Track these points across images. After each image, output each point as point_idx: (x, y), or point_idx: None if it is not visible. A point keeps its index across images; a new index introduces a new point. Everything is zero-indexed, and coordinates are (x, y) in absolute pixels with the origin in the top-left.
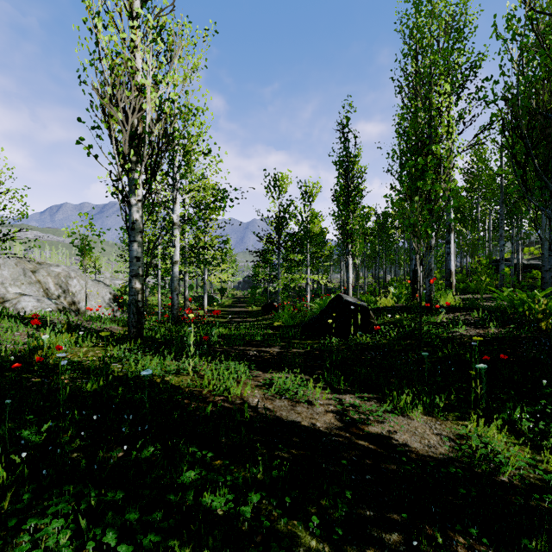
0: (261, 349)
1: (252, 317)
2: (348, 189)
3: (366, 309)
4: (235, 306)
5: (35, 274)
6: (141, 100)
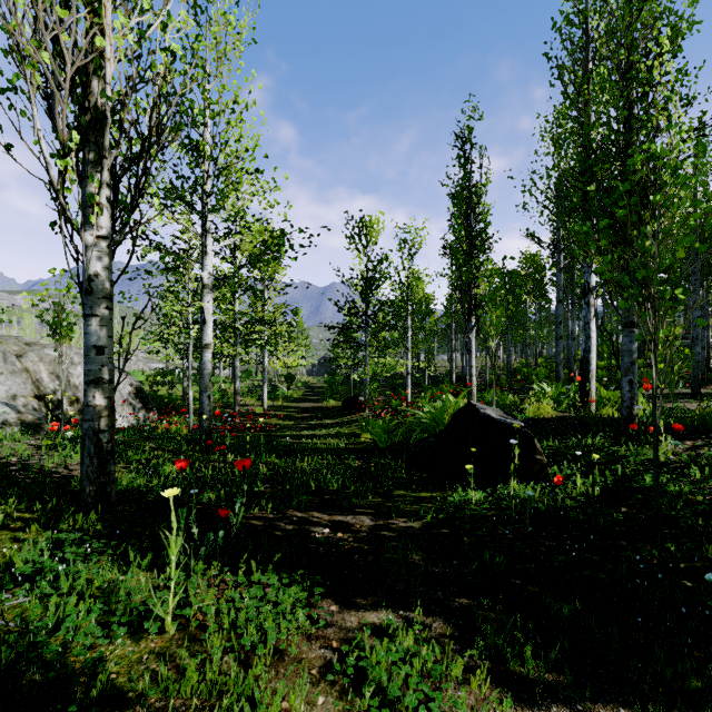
0: (338, 519)
1: (328, 418)
2: (470, 234)
3: (529, 436)
4: (307, 400)
5: (21, 360)
6: (93, 29)
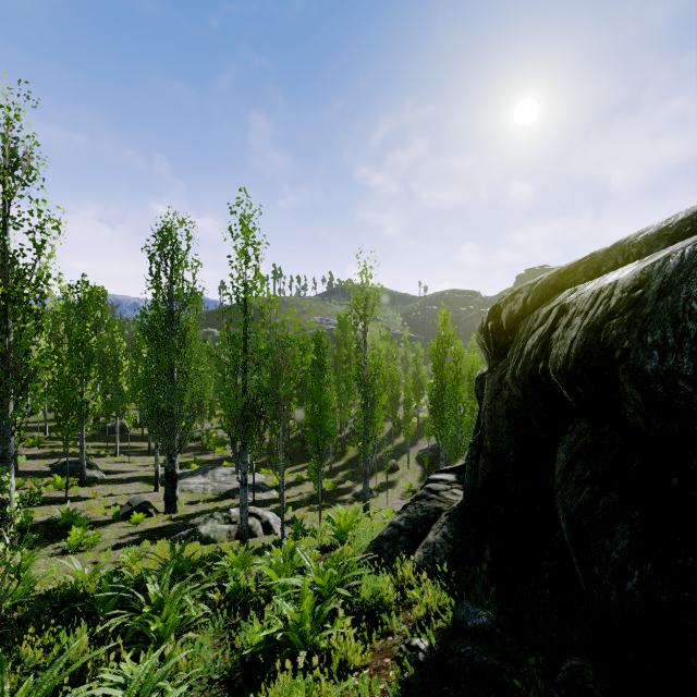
0: None
1: None
2: None
3: None
4: None
5: None
6: None
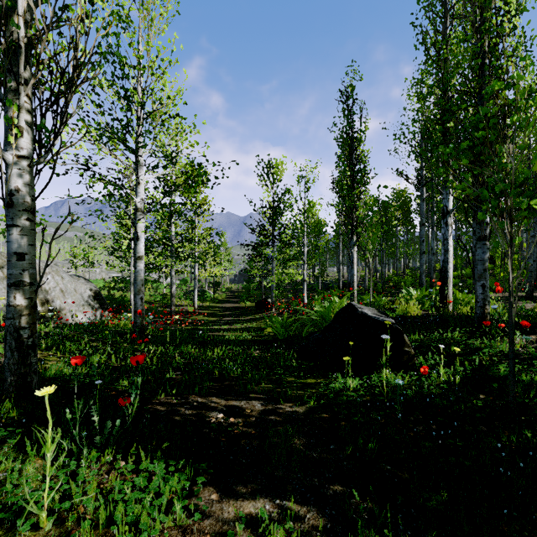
0: (233, 404)
1: (244, 315)
2: (352, 170)
3: (398, 331)
4: (229, 301)
5: (3, 270)
6: None
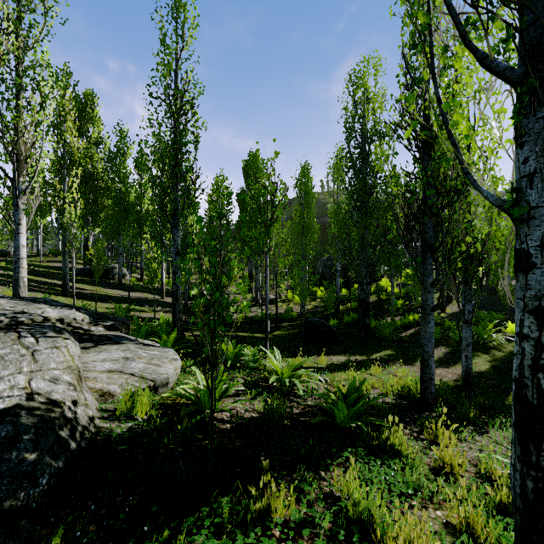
0: None
1: None
2: None
3: (9, 251)
4: None
5: None
6: None
